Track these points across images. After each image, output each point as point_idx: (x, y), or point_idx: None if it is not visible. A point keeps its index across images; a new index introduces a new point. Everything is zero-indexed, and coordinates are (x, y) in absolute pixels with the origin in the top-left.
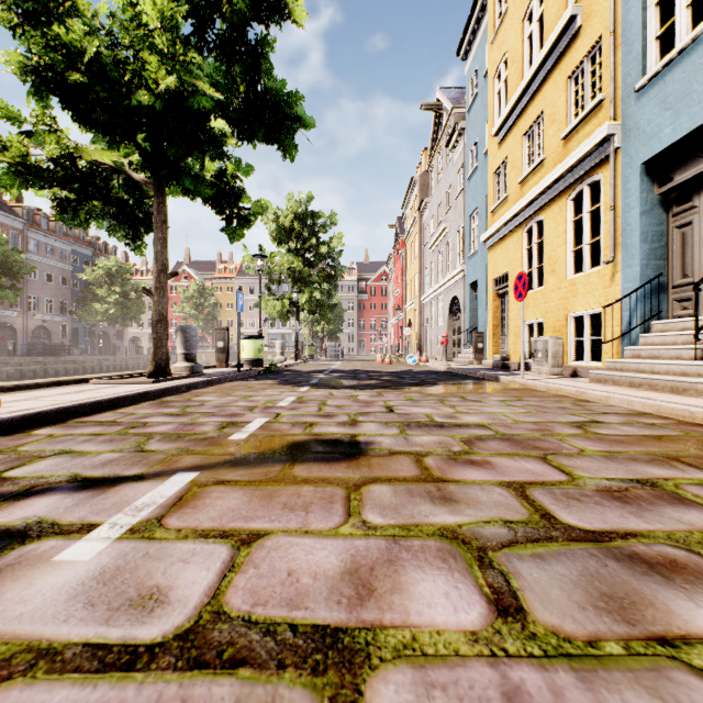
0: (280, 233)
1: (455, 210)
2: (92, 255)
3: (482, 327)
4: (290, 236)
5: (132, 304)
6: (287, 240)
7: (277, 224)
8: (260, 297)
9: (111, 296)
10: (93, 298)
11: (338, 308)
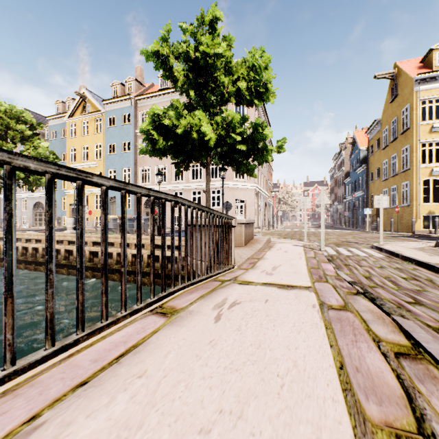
0: None
1: None
2: None
3: (60, 215)
4: None
5: None
6: None
7: None
8: None
9: None
10: None
11: None
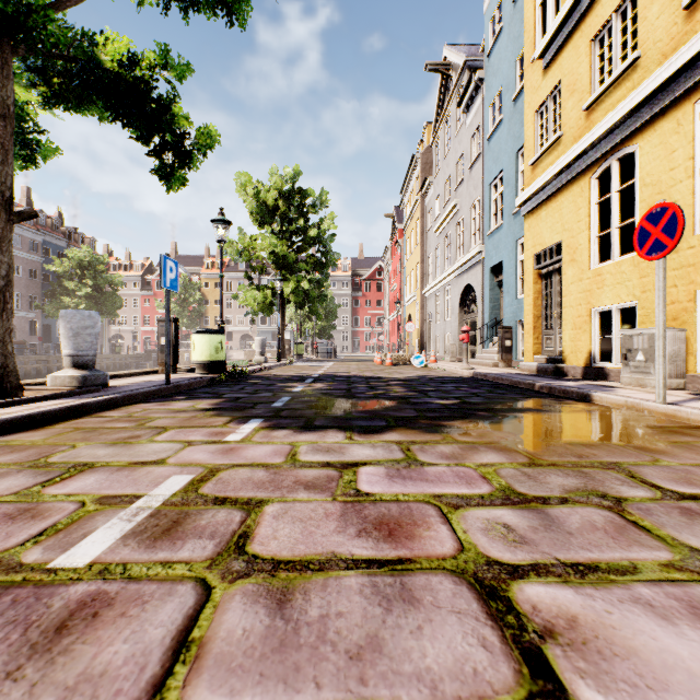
0: (262, 212)
1: (468, 182)
2: (67, 246)
3: (510, 320)
4: (274, 217)
5: (106, 299)
6: (270, 220)
7: (257, 201)
8: (222, 277)
9: (81, 289)
10: (64, 292)
11: (331, 303)
